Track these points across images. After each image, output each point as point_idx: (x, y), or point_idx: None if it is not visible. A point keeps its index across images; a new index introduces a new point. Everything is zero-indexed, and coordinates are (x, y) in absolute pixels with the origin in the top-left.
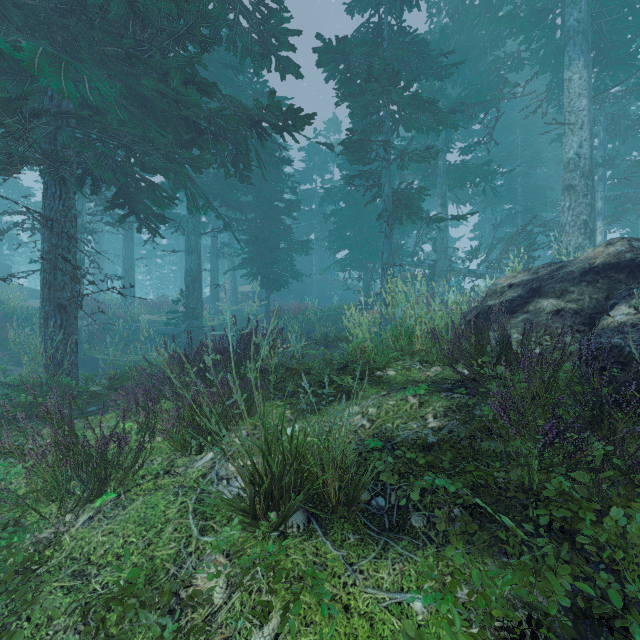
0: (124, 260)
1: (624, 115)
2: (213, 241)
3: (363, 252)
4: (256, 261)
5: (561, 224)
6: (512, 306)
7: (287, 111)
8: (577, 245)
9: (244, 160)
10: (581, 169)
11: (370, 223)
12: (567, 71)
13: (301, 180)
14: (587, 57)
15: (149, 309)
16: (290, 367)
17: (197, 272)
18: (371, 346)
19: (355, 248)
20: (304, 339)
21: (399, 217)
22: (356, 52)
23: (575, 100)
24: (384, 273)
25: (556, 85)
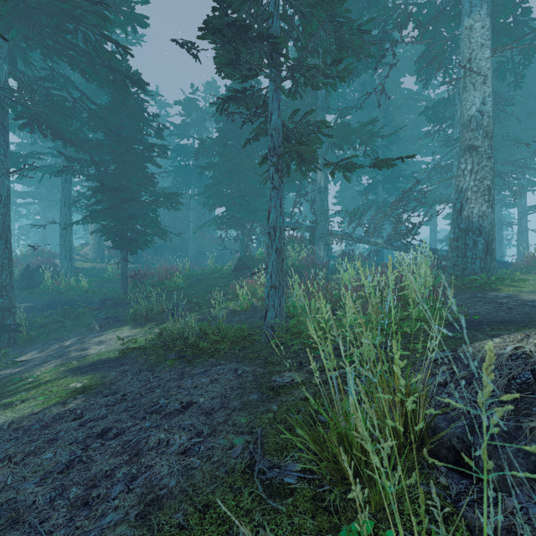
0: None
1: None
2: (64, 189)
3: (240, 210)
4: (108, 214)
5: (461, 189)
6: None
7: None
8: (481, 213)
9: None
10: (484, 128)
11: (248, 180)
12: (468, 18)
13: (177, 134)
14: (489, 5)
15: None
16: None
17: (1, 226)
18: None
19: (232, 206)
20: None
21: (287, 166)
22: None
23: (477, 51)
24: (271, 241)
25: (426, 58)
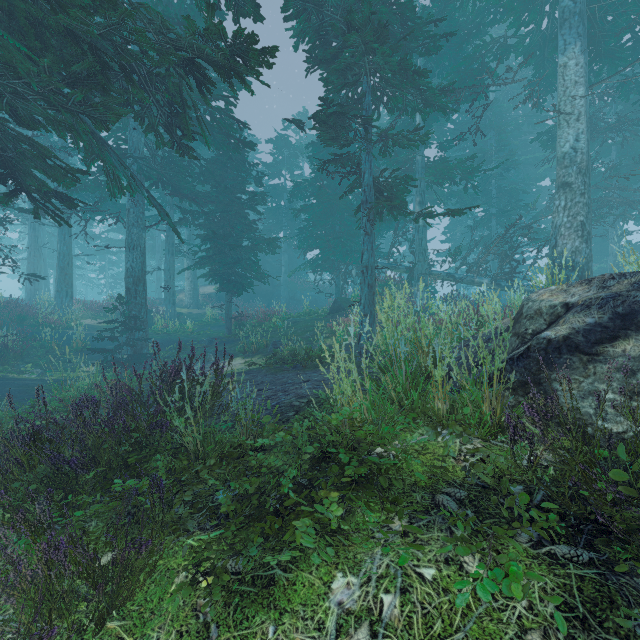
0: (59, 256)
1: (602, 117)
2: (168, 237)
3: (336, 252)
4: (215, 260)
5: (555, 225)
6: (589, 342)
7: (234, 39)
8: (574, 249)
9: (182, 124)
10: (578, 165)
11: (343, 221)
12: (562, 56)
13: (269, 174)
14: (584, 41)
15: (93, 313)
16: (226, 451)
17: (140, 272)
18: (366, 406)
19: (327, 248)
20: (255, 391)
21: (379, 212)
22: (331, 3)
23: (571, 88)
24: (364, 278)
25: (537, 81)
